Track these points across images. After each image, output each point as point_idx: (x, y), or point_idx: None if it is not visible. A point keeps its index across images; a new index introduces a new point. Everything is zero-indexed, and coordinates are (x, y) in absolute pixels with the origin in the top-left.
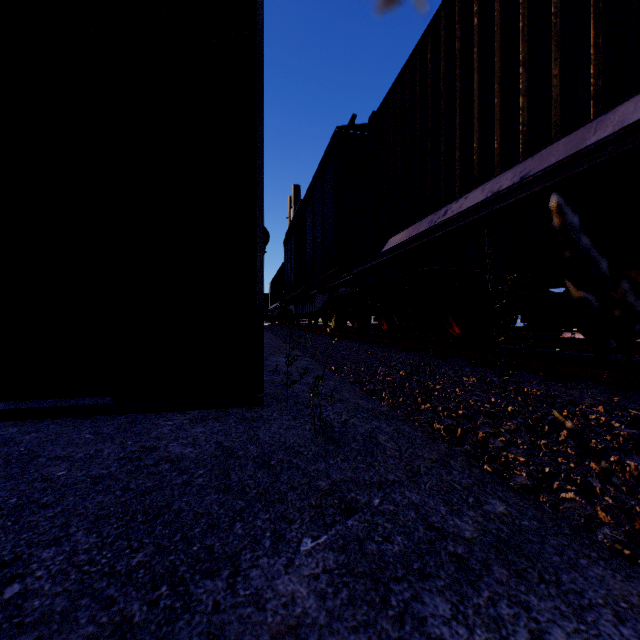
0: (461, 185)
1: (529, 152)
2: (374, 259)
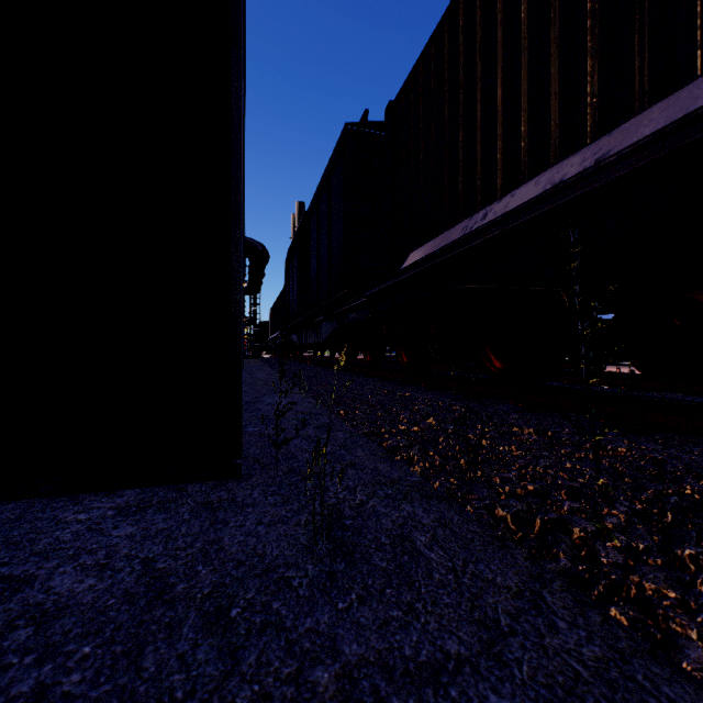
0: (504, 181)
1: (601, 131)
2: (392, 278)
